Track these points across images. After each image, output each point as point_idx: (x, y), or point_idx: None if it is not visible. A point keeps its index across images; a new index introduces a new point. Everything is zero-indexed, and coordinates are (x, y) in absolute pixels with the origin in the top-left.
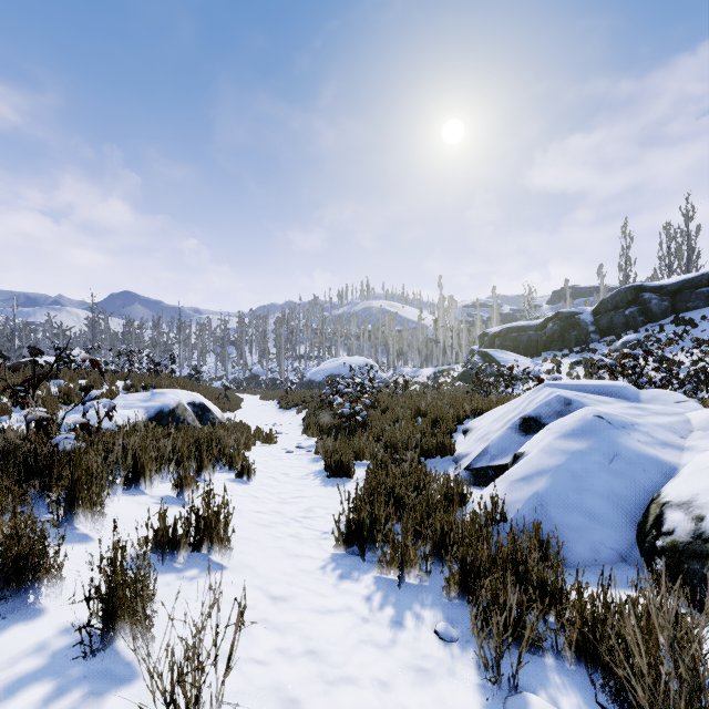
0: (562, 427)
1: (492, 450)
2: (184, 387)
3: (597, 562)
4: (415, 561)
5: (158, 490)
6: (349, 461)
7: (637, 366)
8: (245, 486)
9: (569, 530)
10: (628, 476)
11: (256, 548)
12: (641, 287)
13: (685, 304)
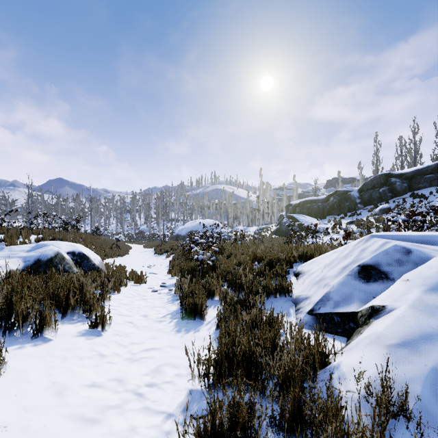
0: (425, 278)
1: (334, 296)
2: (85, 239)
3: None
4: None
5: None
6: (202, 305)
7: (425, 221)
8: (95, 340)
9: None
10: None
11: None
12: (390, 174)
13: (417, 185)
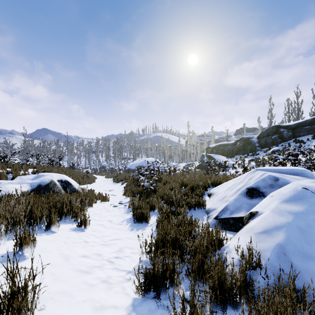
0: (282, 195)
1: (231, 207)
2: (65, 172)
3: None
4: None
5: (4, 247)
6: (147, 213)
7: (296, 159)
8: (81, 233)
9: (310, 275)
10: None
11: (67, 307)
12: (279, 126)
13: (298, 133)
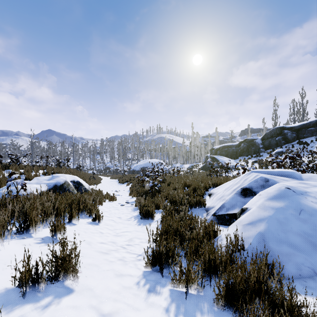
0: (268, 194)
1: (227, 205)
2: (73, 173)
3: (301, 276)
4: (195, 279)
5: (42, 233)
6: (152, 211)
7: (292, 162)
8: (96, 226)
9: (282, 255)
10: (311, 222)
11: (96, 272)
12: (283, 127)
13: (302, 135)
